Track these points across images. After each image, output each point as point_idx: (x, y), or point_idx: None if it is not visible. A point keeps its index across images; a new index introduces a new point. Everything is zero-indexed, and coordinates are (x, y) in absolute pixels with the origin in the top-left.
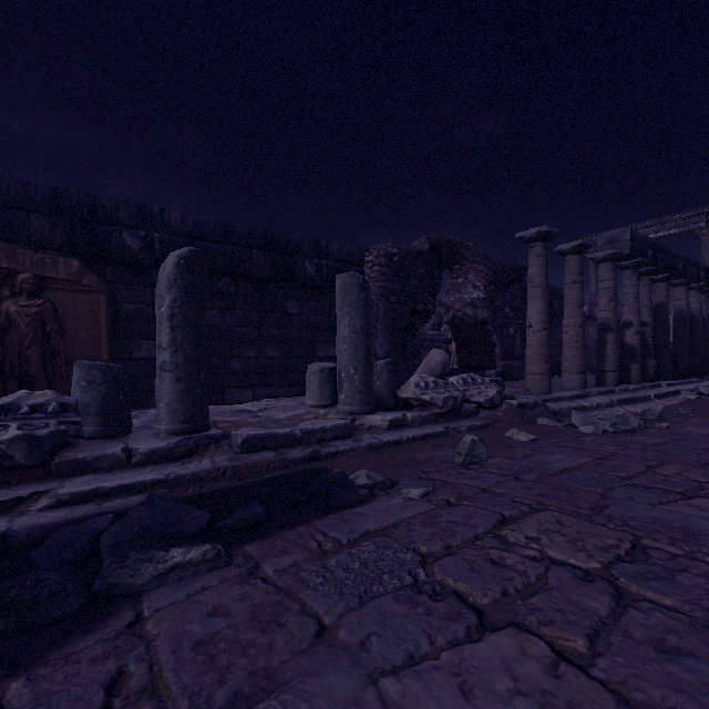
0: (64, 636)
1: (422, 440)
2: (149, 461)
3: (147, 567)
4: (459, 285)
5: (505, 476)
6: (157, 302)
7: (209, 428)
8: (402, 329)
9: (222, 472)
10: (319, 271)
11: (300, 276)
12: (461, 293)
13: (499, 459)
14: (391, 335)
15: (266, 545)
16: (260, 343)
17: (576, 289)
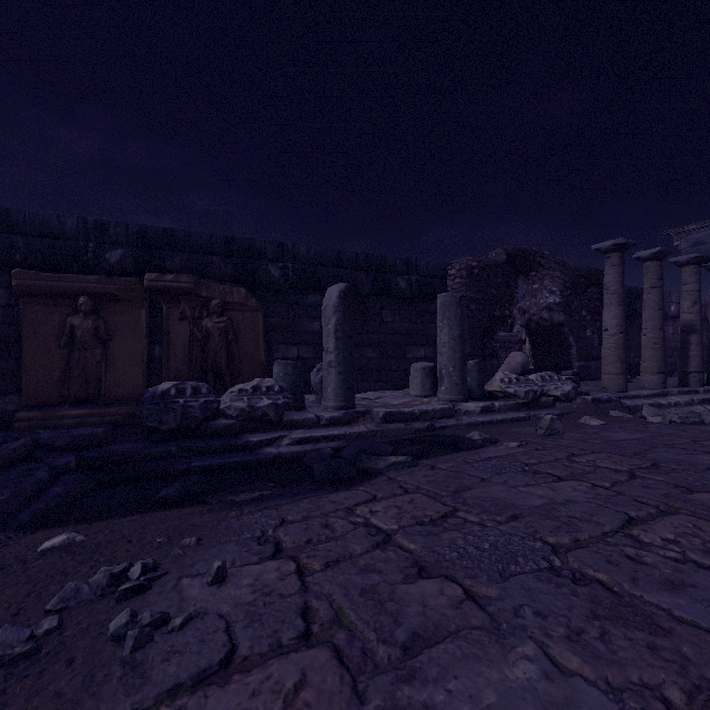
0: (362, 480)
1: (508, 422)
2: (329, 424)
3: (380, 462)
4: (534, 290)
5: (576, 441)
6: (325, 322)
7: (355, 407)
8: (481, 333)
9: (375, 433)
10: (409, 286)
11: (394, 290)
12: (537, 297)
13: (572, 433)
14: (471, 338)
15: (432, 461)
16: (362, 347)
17: (655, 294)
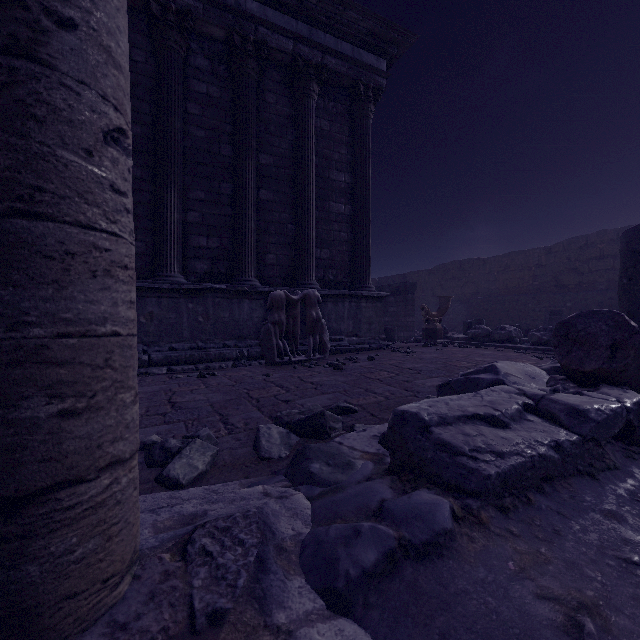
0: None
1: None
2: None
3: None
4: None
5: None
6: None
7: None
8: None
9: None
10: None
11: None
12: None
13: None
14: None
15: None
16: None
17: None
